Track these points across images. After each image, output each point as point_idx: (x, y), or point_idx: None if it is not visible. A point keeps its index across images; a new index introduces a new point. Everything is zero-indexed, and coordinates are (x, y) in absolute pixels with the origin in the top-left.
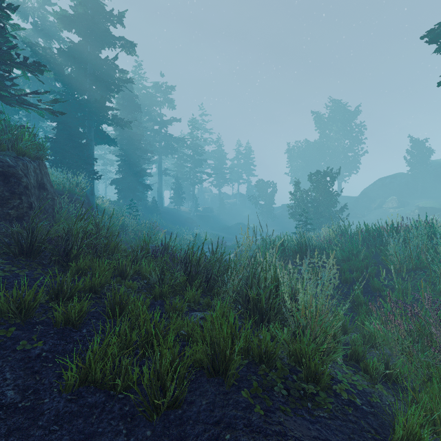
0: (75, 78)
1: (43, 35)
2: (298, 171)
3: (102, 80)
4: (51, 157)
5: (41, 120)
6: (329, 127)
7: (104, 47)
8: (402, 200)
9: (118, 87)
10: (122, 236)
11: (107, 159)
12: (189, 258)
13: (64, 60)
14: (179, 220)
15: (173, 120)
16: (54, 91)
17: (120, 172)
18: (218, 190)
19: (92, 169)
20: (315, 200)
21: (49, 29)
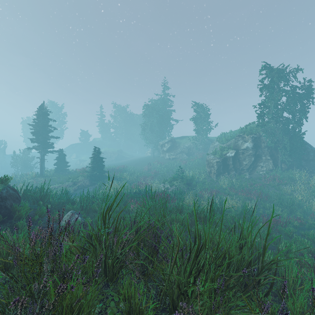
0: None
1: None
2: (27, 134)
3: None
4: None
5: None
6: None
7: None
8: (78, 155)
9: None
10: None
11: None
12: None
13: None
14: None
15: None
16: None
17: None
18: None
19: None
20: (23, 160)
21: None
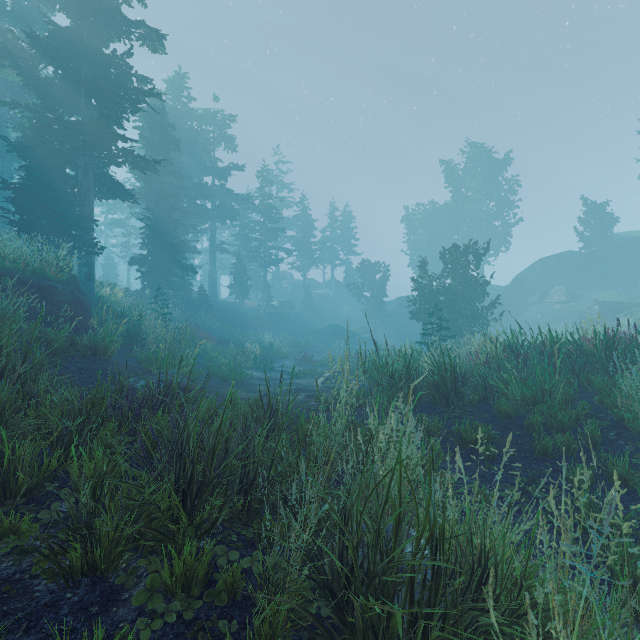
0: (57, 83)
1: (14, 21)
2: (420, 248)
3: (106, 91)
4: (13, 215)
5: (16, 161)
6: (466, 183)
7: (110, 36)
8: (573, 291)
9: (135, 104)
10: (135, 349)
11: (131, 226)
12: (188, 441)
13: (40, 54)
14: (242, 321)
15: (234, 167)
16: (18, 103)
17: (146, 245)
18: (303, 275)
19: (90, 237)
20: (451, 290)
21: (27, 14)
